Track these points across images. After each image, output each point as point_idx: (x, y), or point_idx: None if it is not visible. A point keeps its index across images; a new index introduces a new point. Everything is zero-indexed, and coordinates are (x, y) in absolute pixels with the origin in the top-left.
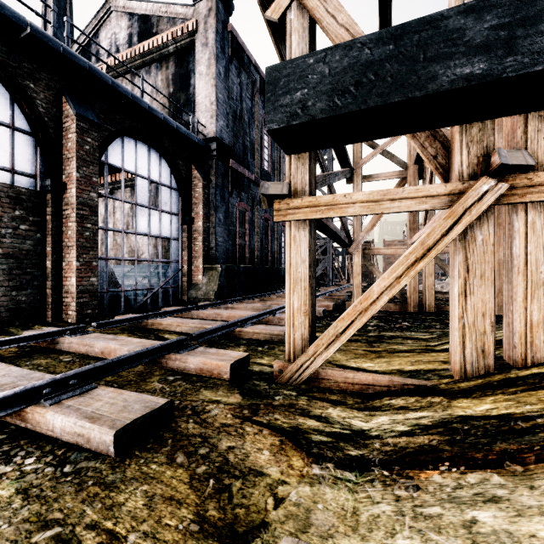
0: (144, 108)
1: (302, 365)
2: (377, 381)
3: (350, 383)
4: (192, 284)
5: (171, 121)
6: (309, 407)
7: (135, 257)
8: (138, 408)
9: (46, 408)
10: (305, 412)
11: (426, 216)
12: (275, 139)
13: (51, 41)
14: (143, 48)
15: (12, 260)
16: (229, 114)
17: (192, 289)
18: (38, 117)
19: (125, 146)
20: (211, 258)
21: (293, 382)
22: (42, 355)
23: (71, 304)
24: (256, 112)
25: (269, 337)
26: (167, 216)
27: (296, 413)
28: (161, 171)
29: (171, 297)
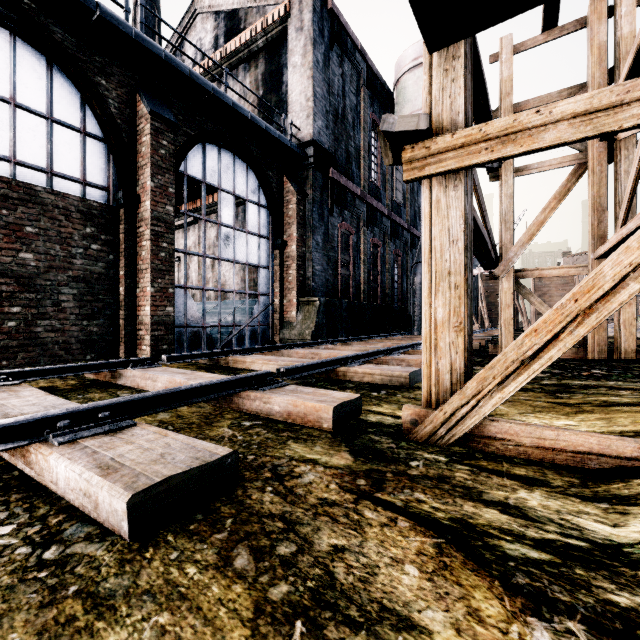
0: (228, 104)
1: (453, 412)
2: (610, 447)
3: (549, 449)
4: (284, 322)
5: (259, 120)
6: (478, 485)
7: (218, 288)
8: (183, 459)
9: (52, 448)
10: (473, 493)
11: (628, 209)
12: (414, 4)
13: (122, 24)
14: (229, 49)
15: (83, 284)
16: (328, 112)
17: (284, 328)
18: (110, 119)
19: (207, 155)
20: (307, 291)
21: (437, 440)
22: (99, 389)
23: (145, 338)
24: (362, 110)
25: (386, 379)
26: (255, 239)
27: (455, 493)
28: (248, 184)
29: (259, 337)
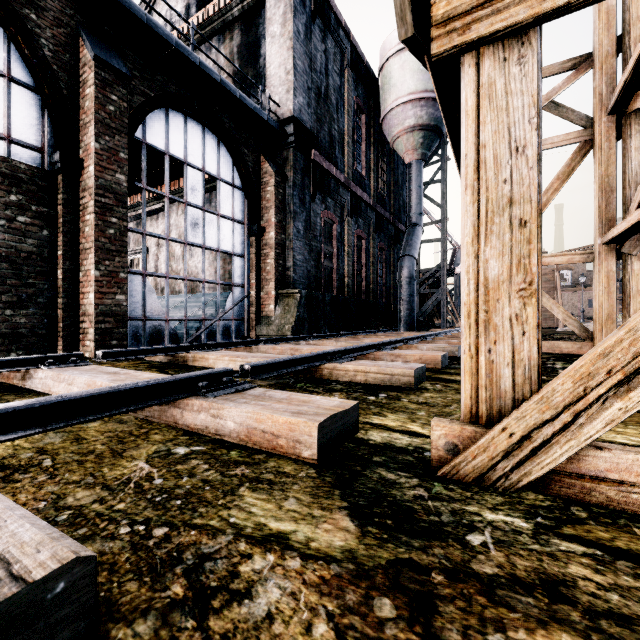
0: (194, 63)
1: (527, 433)
2: None
3: None
4: (262, 316)
5: (232, 87)
6: (639, 606)
7: (185, 276)
8: None
9: None
10: None
11: None
12: None
13: None
14: (201, 17)
15: (5, 265)
16: (310, 89)
17: (262, 323)
18: (43, 63)
19: (170, 122)
20: (286, 283)
21: (496, 480)
22: None
23: (89, 331)
24: (346, 93)
25: (384, 378)
26: (228, 223)
27: None
28: (220, 161)
29: (233, 332)
